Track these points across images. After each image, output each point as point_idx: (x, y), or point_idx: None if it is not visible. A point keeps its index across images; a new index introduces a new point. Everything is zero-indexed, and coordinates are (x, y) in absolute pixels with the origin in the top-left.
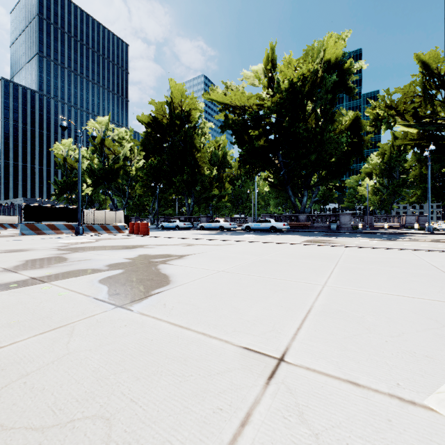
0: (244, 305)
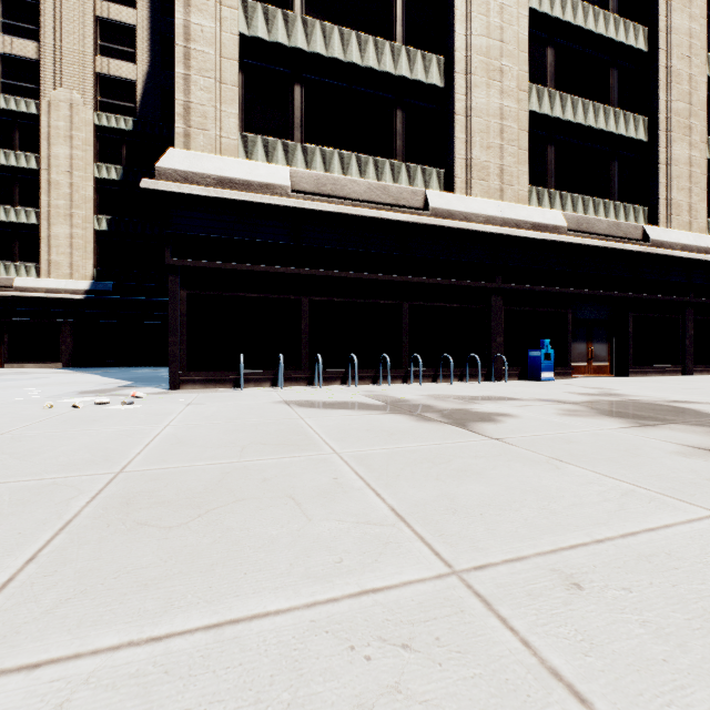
0: (223, 409)
